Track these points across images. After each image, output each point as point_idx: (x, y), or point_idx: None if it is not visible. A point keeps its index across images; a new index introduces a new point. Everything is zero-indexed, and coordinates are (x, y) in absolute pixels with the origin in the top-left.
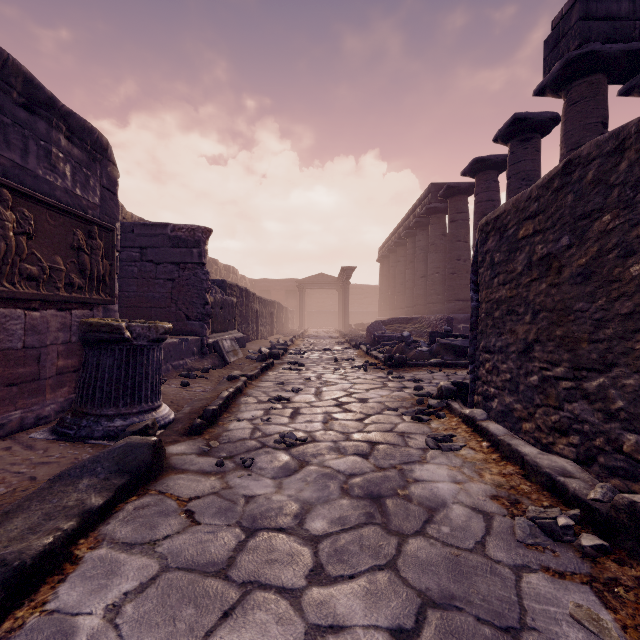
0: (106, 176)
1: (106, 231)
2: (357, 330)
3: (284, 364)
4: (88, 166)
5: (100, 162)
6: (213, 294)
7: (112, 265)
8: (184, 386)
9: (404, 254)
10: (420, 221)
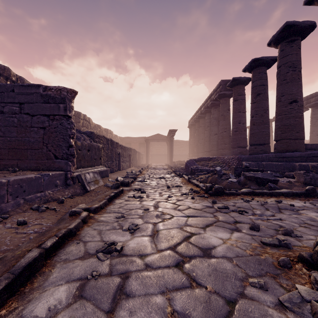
0: None
1: None
2: (178, 164)
3: (131, 191)
4: None
5: None
6: (81, 140)
7: None
8: (19, 225)
9: (203, 122)
10: (214, 103)
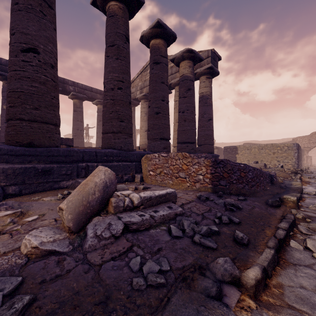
0: None
1: None
2: None
3: None
4: None
5: None
6: None
7: None
8: None
9: None
10: None
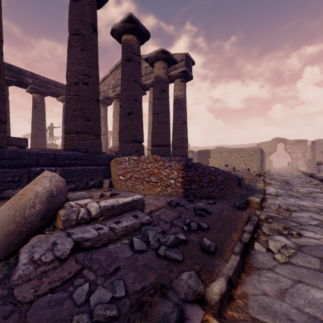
0: None
1: None
2: None
3: (321, 184)
4: None
5: None
6: None
7: None
8: None
9: None
10: None
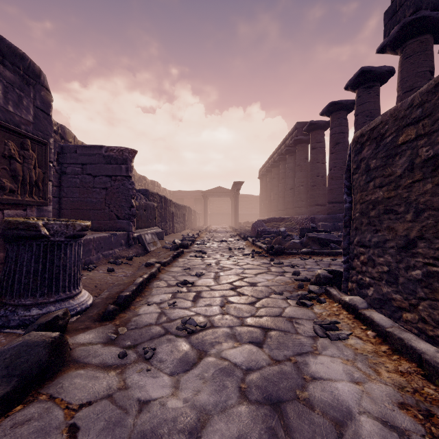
0: (40, 99)
1: (39, 144)
2: (244, 226)
3: (191, 252)
4: (21, 88)
5: (34, 86)
6: (138, 200)
7: (45, 173)
8: (110, 271)
9: (277, 173)
10: (289, 149)
